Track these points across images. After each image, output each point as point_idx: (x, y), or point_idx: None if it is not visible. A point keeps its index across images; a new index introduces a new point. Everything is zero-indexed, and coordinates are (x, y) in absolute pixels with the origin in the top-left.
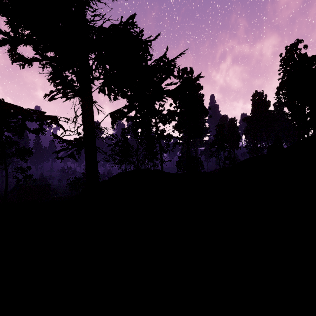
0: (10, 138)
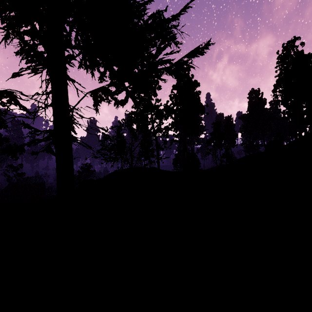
0: (0, 134)
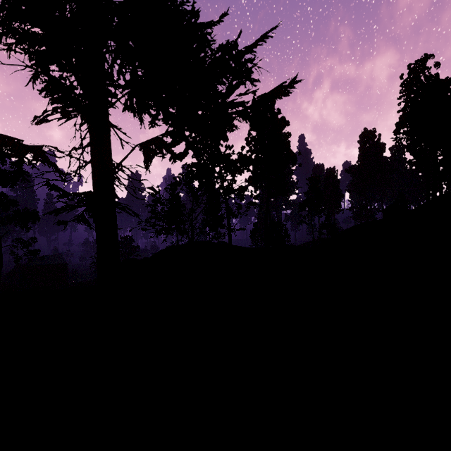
0: (5, 195)
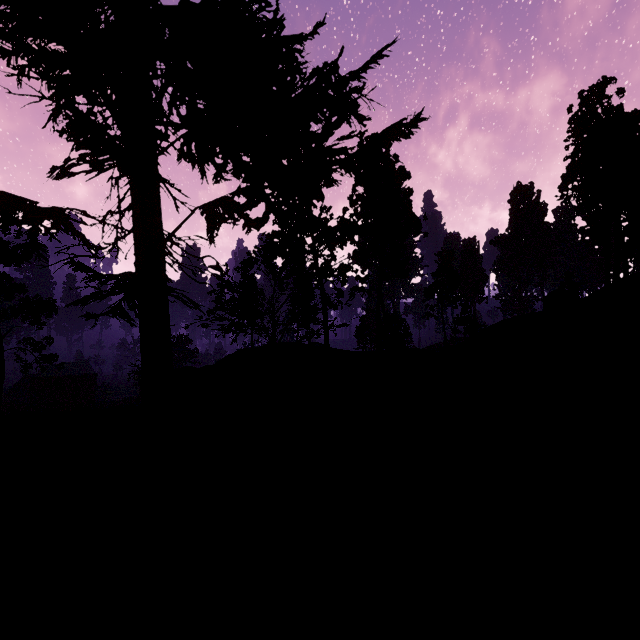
0: (8, 277)
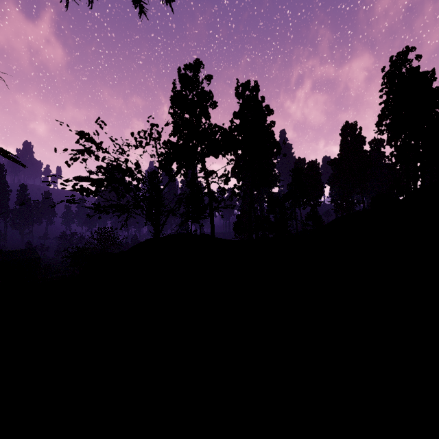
0: None
